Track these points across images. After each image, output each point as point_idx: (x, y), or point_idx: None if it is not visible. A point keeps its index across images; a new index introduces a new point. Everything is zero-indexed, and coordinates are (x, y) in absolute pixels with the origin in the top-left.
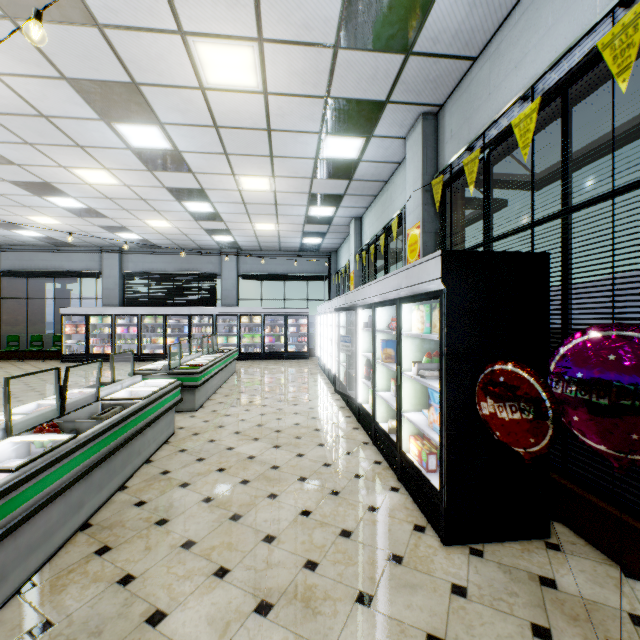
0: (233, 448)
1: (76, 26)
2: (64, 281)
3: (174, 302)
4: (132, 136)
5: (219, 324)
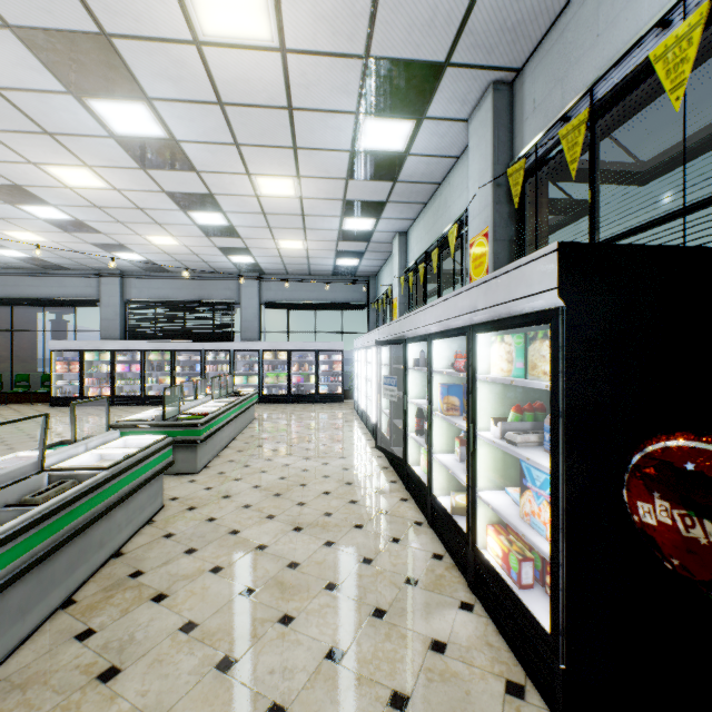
0: (238, 532)
1: None
2: (60, 311)
3: (185, 335)
4: (113, 118)
5: (238, 361)
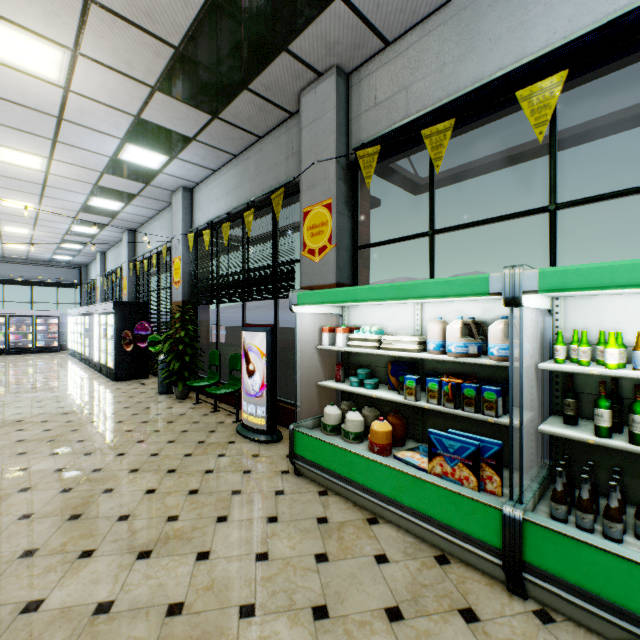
0: (19, 381)
1: None
2: None
3: None
4: None
5: None
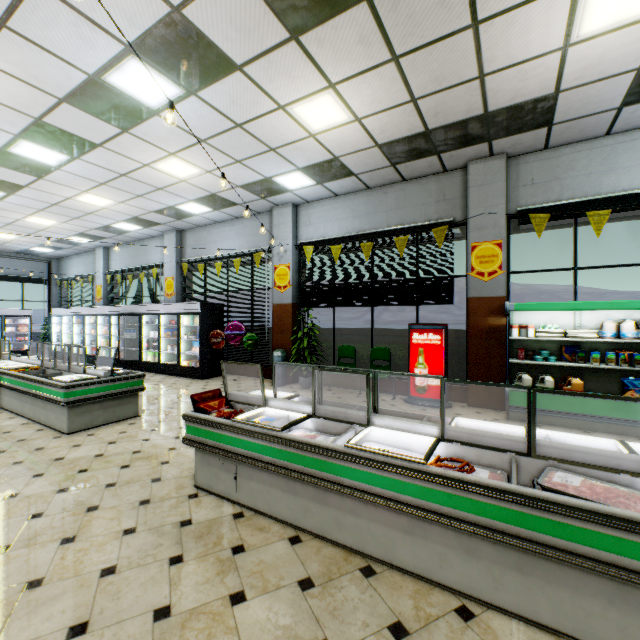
0: None
1: (26, 174)
2: None
3: None
4: None
5: None
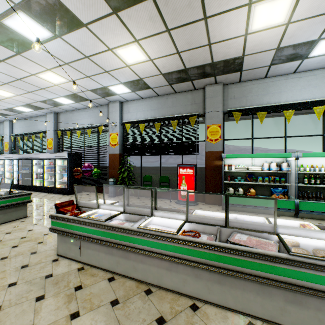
0: None
1: None
2: None
3: None
4: None
5: None
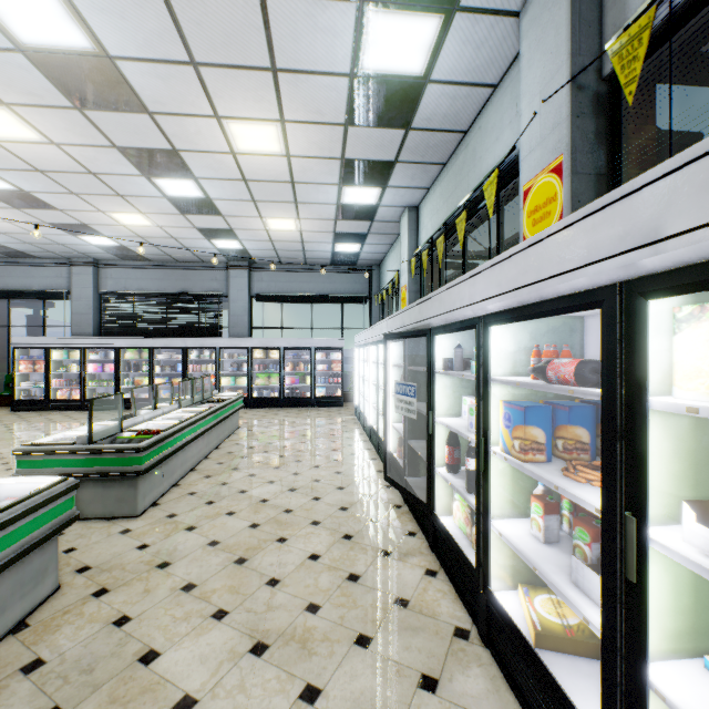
0: (155, 656)
1: None
2: (37, 306)
3: (166, 331)
4: (9, 12)
5: (225, 360)
